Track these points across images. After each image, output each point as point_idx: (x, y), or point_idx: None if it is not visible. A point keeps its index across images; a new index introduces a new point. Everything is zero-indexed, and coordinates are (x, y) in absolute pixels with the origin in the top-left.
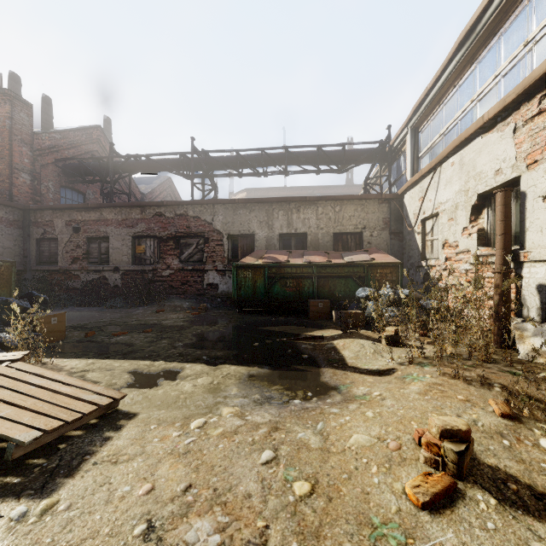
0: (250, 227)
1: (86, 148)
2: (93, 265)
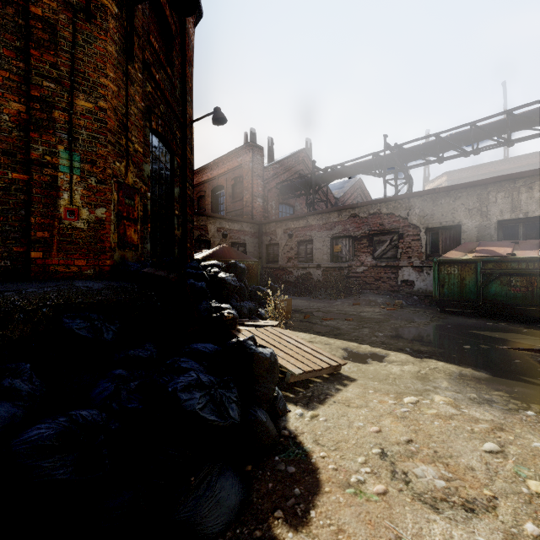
0: (454, 217)
1: (295, 170)
2: (301, 263)
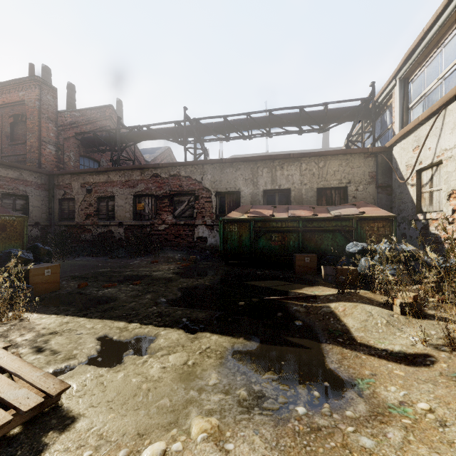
0: (236, 184)
1: (100, 124)
2: (102, 221)
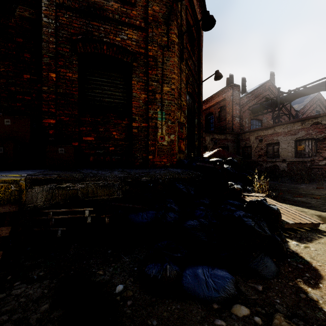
0: None
1: (262, 95)
2: (269, 159)
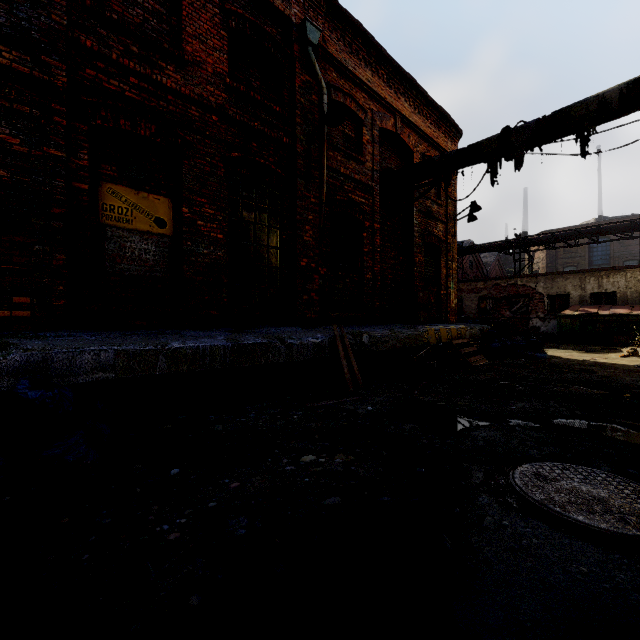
0: (565, 289)
1: None
2: None
